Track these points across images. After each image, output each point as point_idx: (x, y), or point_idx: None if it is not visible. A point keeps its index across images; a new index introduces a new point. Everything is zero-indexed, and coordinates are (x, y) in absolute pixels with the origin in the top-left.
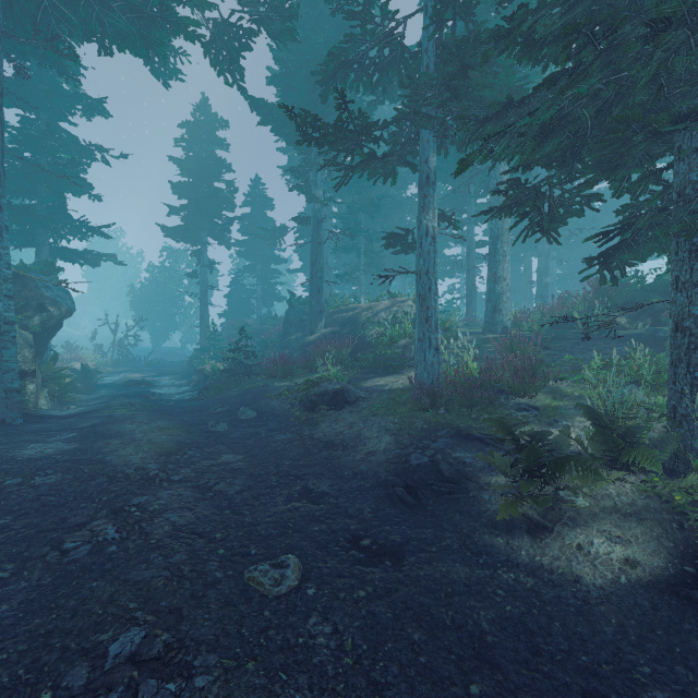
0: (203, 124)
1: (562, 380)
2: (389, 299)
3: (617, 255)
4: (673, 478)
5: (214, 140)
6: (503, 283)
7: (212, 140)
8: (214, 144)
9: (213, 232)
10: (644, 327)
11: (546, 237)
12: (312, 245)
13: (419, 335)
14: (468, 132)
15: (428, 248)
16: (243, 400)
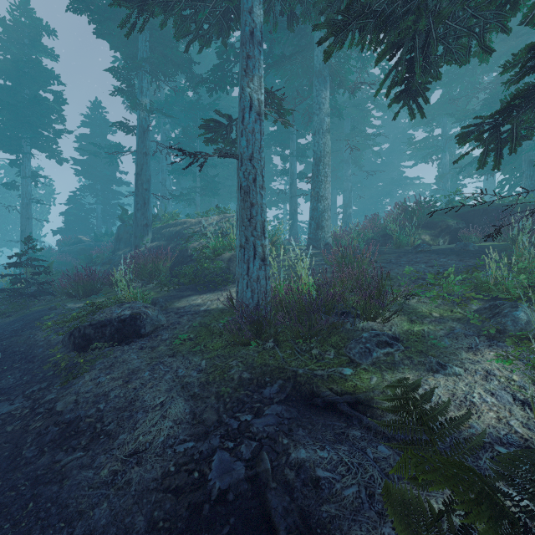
0: (23, 26)
1: (413, 296)
2: (219, 215)
3: (520, 117)
4: None
5: (37, 45)
6: (325, 201)
7: (35, 45)
8: (39, 51)
9: (38, 144)
10: (444, 244)
11: (407, 105)
12: (137, 155)
13: (240, 240)
14: (300, 3)
15: (252, 125)
16: (2, 332)
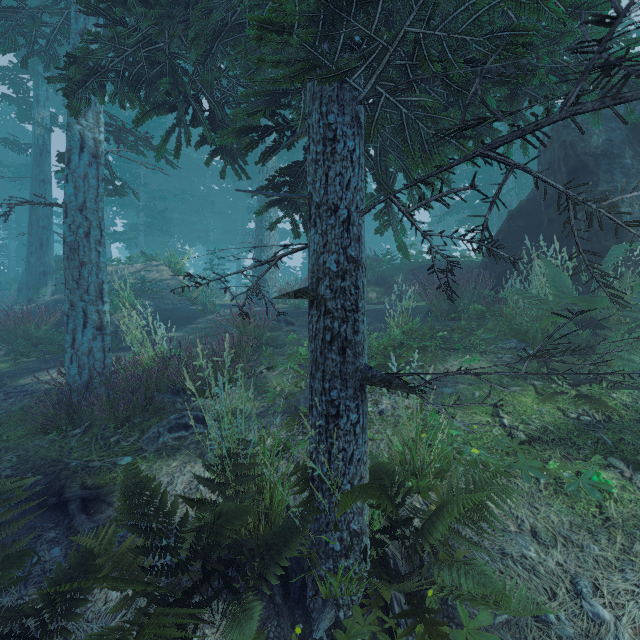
0: None
1: (269, 369)
2: (147, 262)
3: (299, 191)
4: (295, 613)
5: None
6: (269, 251)
7: None
8: None
9: None
10: (389, 302)
11: (231, 164)
12: (31, 183)
13: (66, 306)
14: None
15: (84, 169)
16: None
